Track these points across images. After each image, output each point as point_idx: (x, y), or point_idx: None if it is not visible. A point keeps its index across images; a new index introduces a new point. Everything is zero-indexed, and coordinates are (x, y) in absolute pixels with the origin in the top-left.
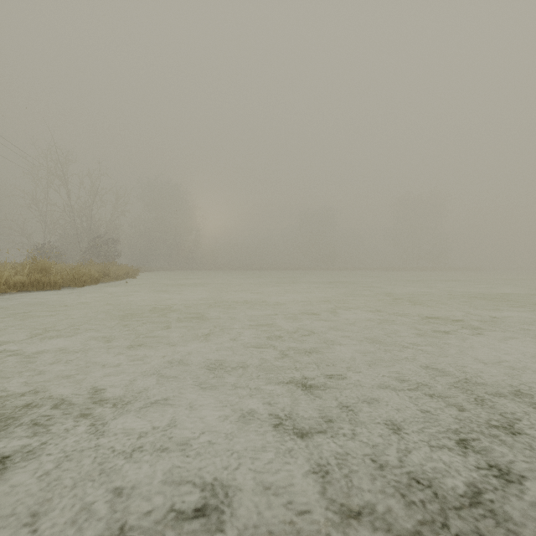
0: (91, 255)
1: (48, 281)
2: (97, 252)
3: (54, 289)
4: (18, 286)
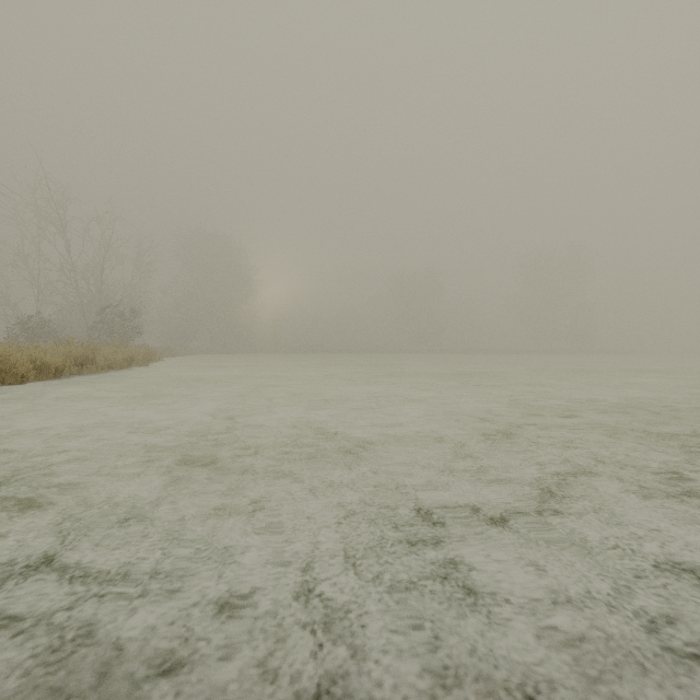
0: (101, 333)
1: None
2: (109, 328)
3: None
4: None
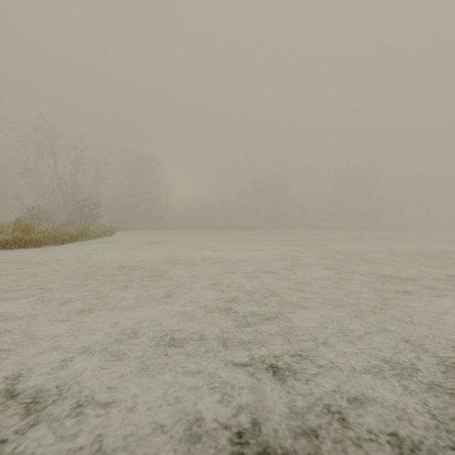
0: (75, 217)
1: (30, 240)
2: (80, 214)
3: (36, 246)
4: (2, 243)
